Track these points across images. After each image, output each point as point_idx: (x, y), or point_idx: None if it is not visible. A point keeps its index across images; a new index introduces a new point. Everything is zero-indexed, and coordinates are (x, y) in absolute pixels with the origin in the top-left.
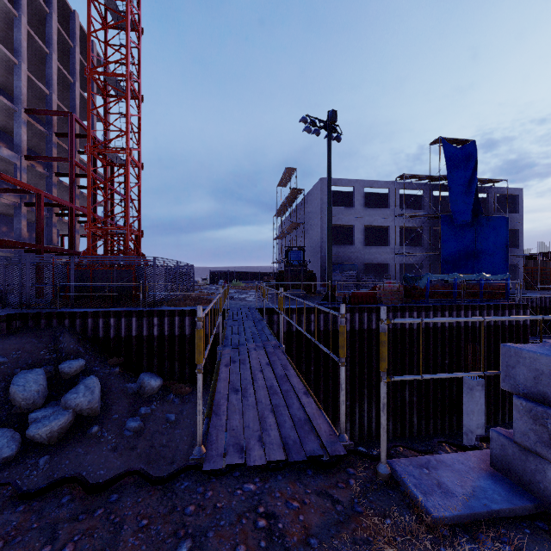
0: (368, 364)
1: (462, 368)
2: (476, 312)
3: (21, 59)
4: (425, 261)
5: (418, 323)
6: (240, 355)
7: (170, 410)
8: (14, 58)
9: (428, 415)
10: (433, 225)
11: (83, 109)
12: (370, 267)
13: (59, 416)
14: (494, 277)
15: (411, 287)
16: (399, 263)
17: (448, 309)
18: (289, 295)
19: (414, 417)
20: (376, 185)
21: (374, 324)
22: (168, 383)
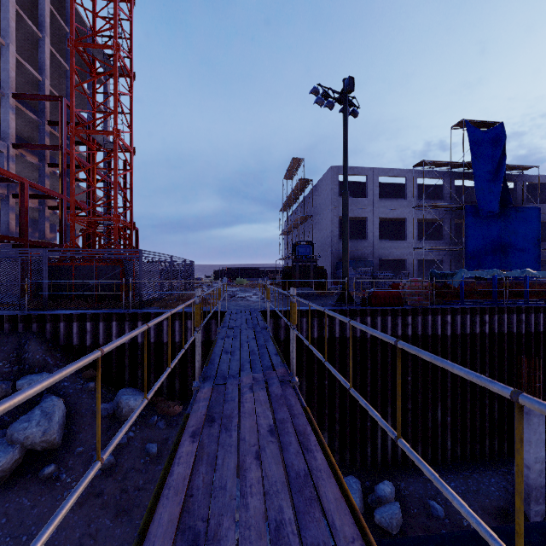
0: (392, 377)
1: (506, 383)
2: (522, 316)
3: (8, 40)
4: (446, 256)
5: (453, 328)
6: (225, 402)
7: (152, 437)
8: (0, 38)
9: (464, 438)
10: (455, 217)
11: (82, 100)
12: (384, 263)
13: (1, 454)
14: (542, 274)
15: (441, 285)
16: (416, 259)
17: (488, 312)
18: (309, 302)
19: (448, 440)
20: (392, 173)
21: (399, 329)
22: (154, 399)
